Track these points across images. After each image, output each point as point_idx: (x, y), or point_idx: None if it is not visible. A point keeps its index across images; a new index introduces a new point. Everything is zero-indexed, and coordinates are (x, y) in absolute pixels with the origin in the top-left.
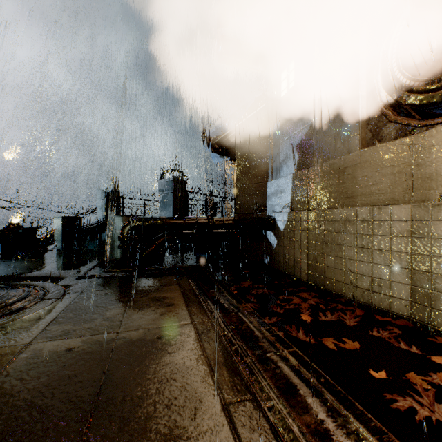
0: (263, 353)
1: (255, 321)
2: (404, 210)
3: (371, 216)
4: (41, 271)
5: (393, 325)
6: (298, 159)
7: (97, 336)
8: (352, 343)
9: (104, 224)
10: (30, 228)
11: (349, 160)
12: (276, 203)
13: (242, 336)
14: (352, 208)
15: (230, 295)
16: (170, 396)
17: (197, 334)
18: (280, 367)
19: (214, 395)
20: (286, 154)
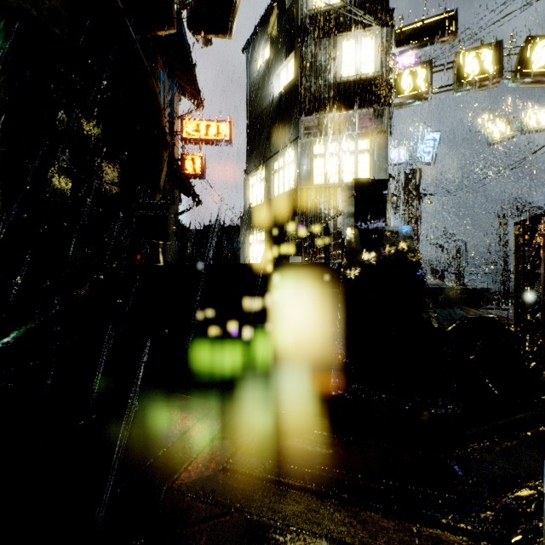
0: None
1: None
2: None
3: None
4: None
5: None
6: None
7: None
8: None
9: None
10: None
11: None
12: None
13: None
14: None
15: None
16: None
17: None
18: None
19: None
20: None
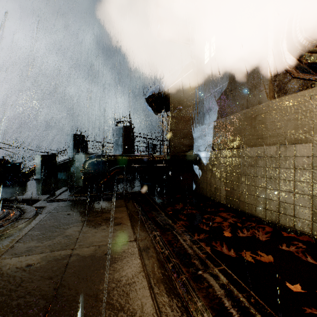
0: (196, 270)
1: (188, 239)
2: (306, 148)
3: (278, 153)
4: (21, 196)
5: (297, 240)
6: (218, 110)
7: (54, 253)
8: (267, 257)
9: (73, 160)
10: (16, 163)
11: (259, 109)
12: (201, 144)
13: (177, 254)
14: (262, 147)
15: (166, 216)
16: (112, 316)
17: (139, 251)
18: (212, 286)
19: (153, 315)
20: (208, 106)
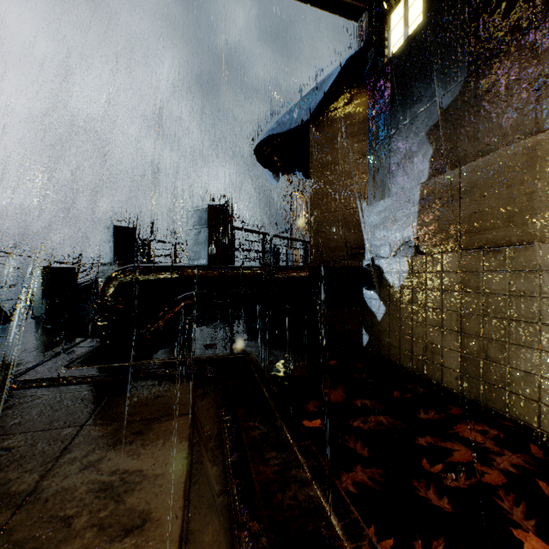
0: None
1: None
2: None
3: None
4: None
5: None
6: (431, 155)
7: None
8: None
9: None
10: None
11: None
12: (383, 241)
13: None
14: None
15: (316, 484)
16: None
17: None
18: None
19: None
20: (404, 151)
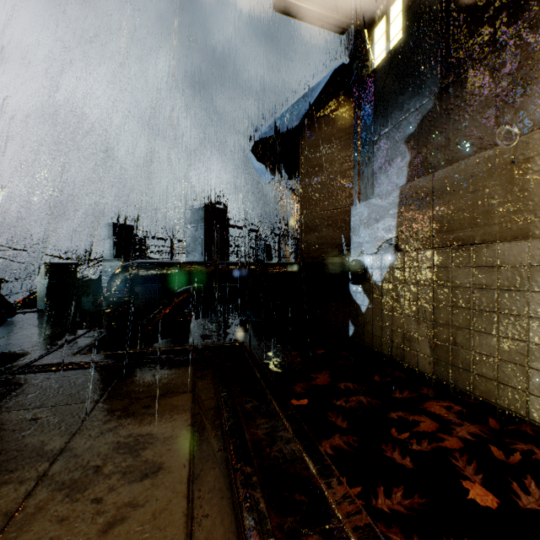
0: None
1: None
2: None
3: None
4: None
5: None
6: (409, 161)
7: None
8: None
9: None
10: None
11: (539, 142)
12: (367, 239)
13: None
14: None
15: (298, 441)
16: None
17: None
18: None
19: None
20: (385, 157)
